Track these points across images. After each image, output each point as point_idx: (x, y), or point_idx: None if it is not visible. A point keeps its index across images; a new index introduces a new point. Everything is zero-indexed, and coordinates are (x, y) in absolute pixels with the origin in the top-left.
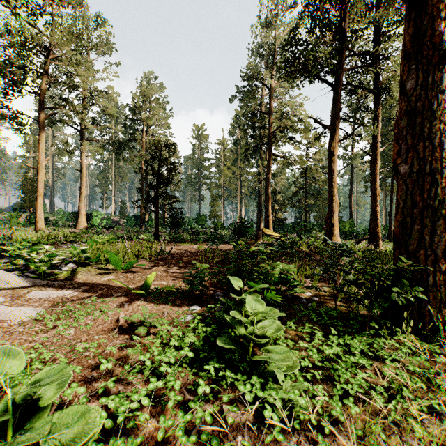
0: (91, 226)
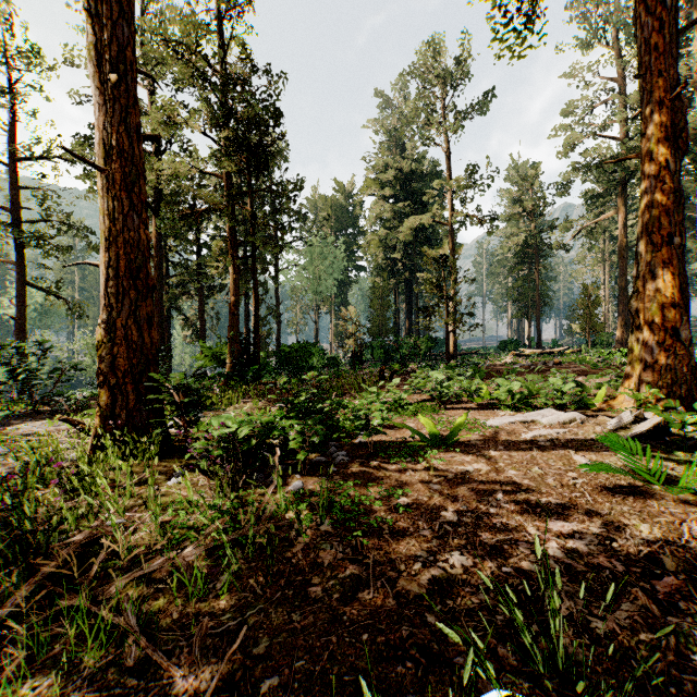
0: None
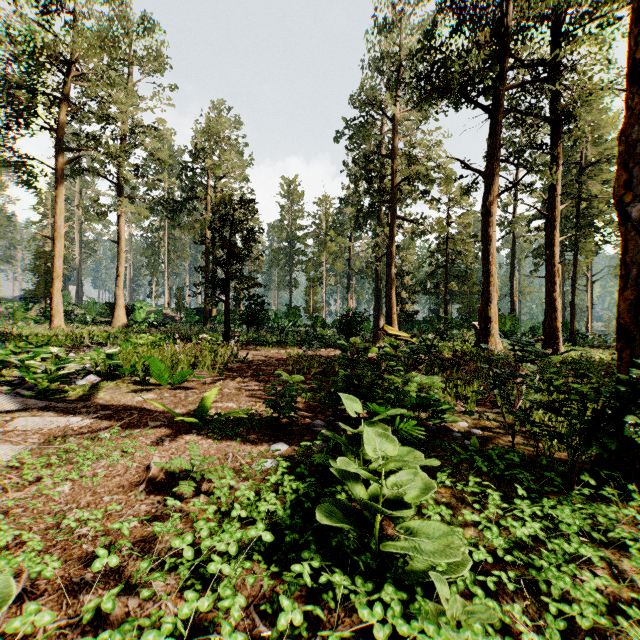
0: (134, 323)
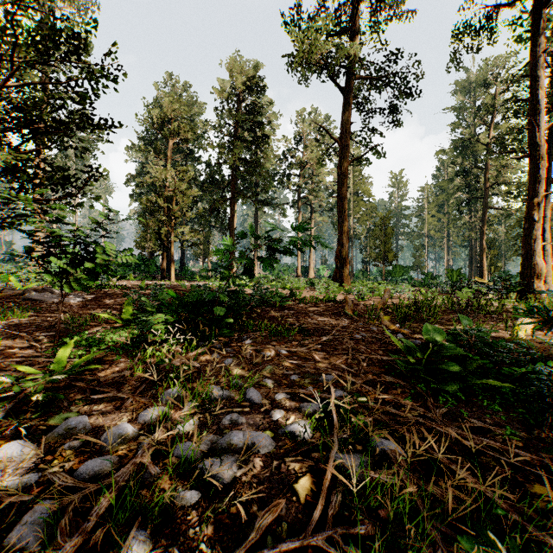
0: None
